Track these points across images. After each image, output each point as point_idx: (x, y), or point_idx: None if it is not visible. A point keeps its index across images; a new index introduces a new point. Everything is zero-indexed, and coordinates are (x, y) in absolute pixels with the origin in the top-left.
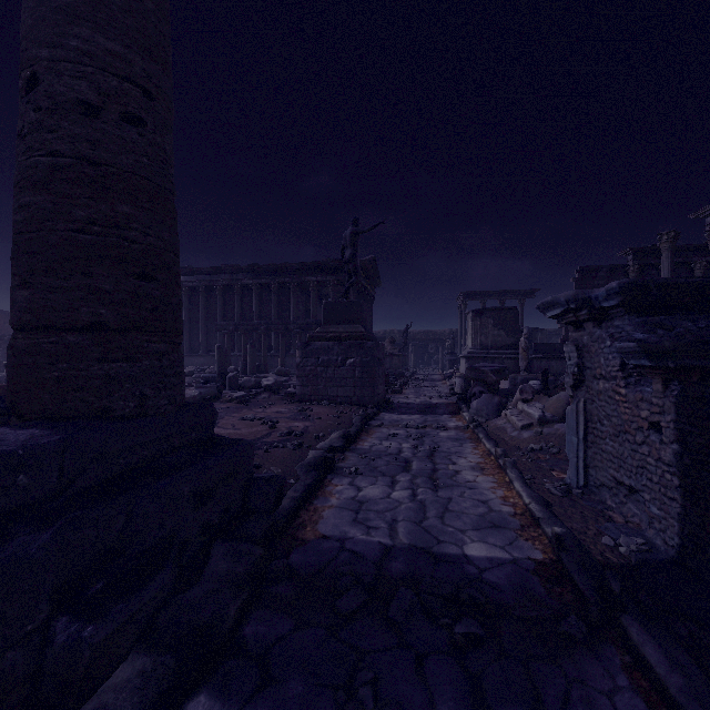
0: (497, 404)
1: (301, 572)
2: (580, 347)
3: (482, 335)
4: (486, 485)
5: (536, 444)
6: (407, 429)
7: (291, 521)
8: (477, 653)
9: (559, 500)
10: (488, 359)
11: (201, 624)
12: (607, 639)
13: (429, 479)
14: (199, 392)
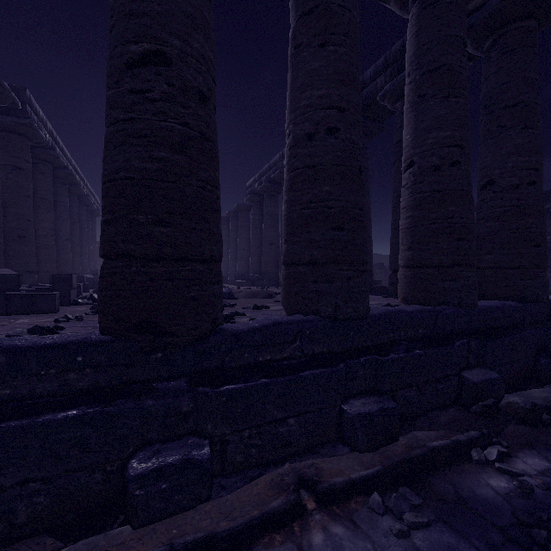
0: None
1: None
2: None
3: None
4: None
5: None
6: None
7: None
8: None
9: None
10: None
11: None
12: None
13: None
14: None
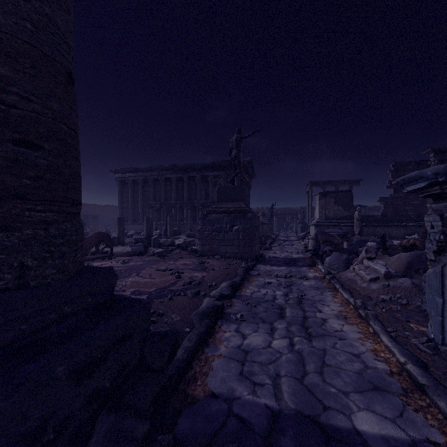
0: (345, 260)
1: None
2: (445, 217)
3: (326, 210)
4: (353, 335)
5: (385, 295)
6: (278, 278)
7: (183, 374)
8: None
9: (432, 359)
10: (331, 226)
11: None
12: None
13: (302, 327)
14: (131, 249)
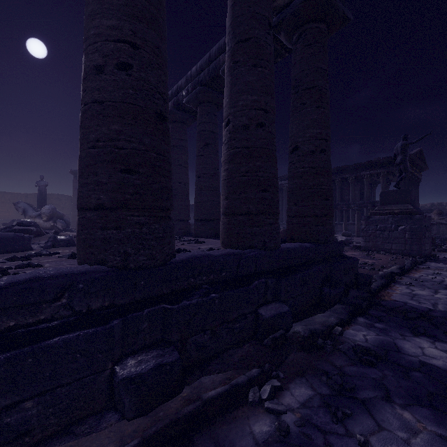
0: None
1: (386, 306)
2: None
3: None
4: None
5: None
6: None
7: (376, 293)
8: None
9: None
10: None
11: (355, 303)
12: None
13: None
14: None
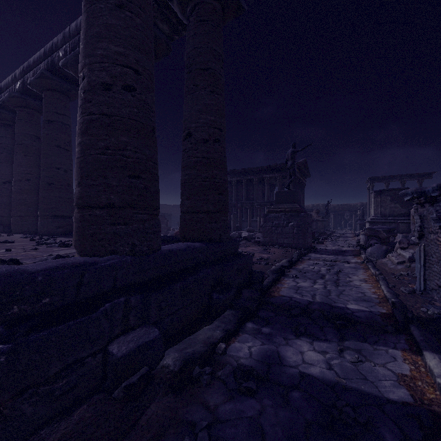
0: (384, 250)
1: (275, 304)
2: (422, 217)
3: (381, 207)
4: (366, 287)
5: (405, 272)
6: (324, 262)
7: (268, 290)
8: (344, 329)
9: (405, 294)
10: (386, 223)
11: (246, 306)
12: (403, 333)
13: (334, 282)
14: None
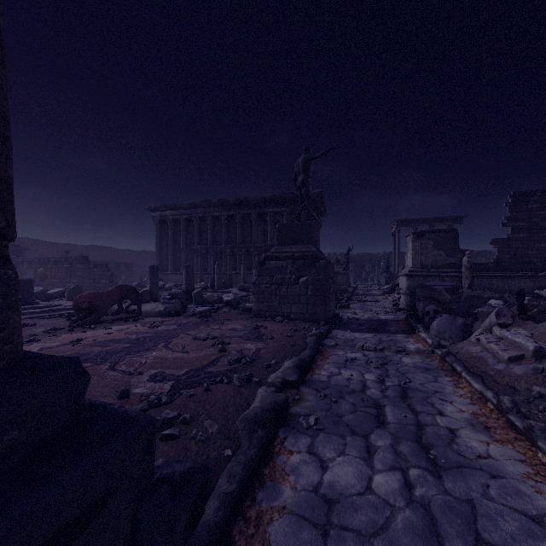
0: (461, 326)
1: None
2: None
3: (422, 255)
4: (513, 467)
5: (539, 385)
6: (364, 352)
7: None
8: None
9: None
10: (428, 277)
11: None
12: None
13: (419, 447)
14: (164, 307)
